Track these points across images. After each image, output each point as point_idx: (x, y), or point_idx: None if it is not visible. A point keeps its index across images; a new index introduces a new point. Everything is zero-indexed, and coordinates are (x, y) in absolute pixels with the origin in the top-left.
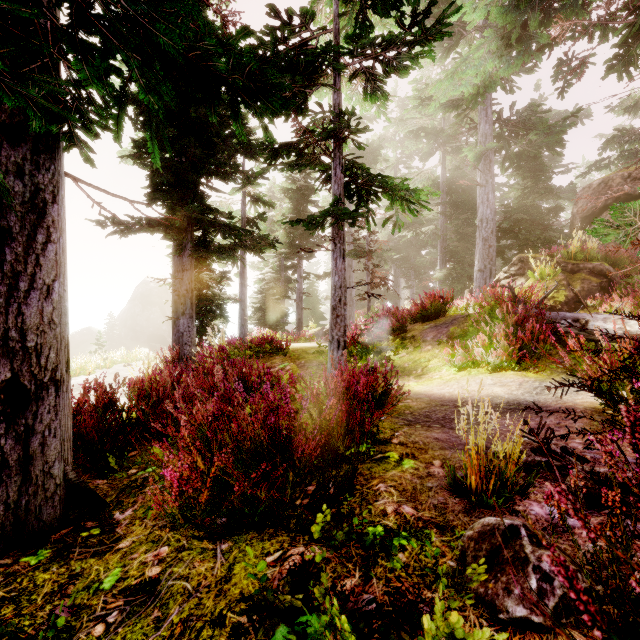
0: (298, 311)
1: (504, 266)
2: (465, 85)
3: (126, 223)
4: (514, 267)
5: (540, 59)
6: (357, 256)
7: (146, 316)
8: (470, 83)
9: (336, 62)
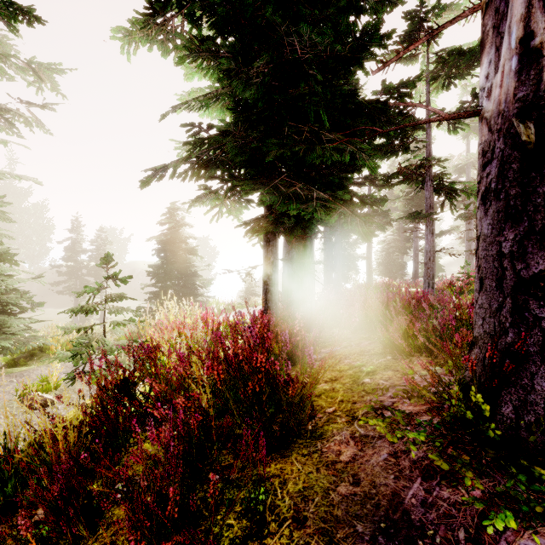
0: (414, 264)
1: None
2: None
3: None
4: None
5: None
6: (467, 218)
7: None
8: None
9: (424, 128)
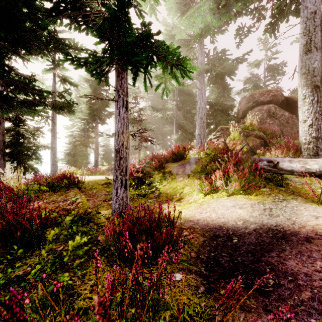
0: (95, 155)
1: (208, 133)
2: (195, 27)
3: None
4: (218, 132)
5: (234, 19)
6: (132, 123)
7: None
8: (198, 26)
9: None
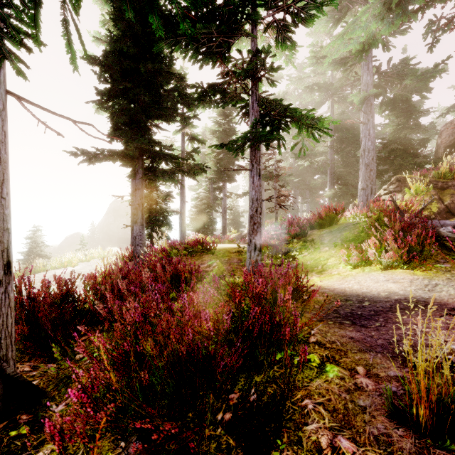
0: (223, 221)
1: (381, 186)
2: (353, 43)
3: (93, 153)
4: (392, 185)
5: (416, 18)
6: (267, 179)
7: (117, 224)
8: (357, 42)
9: (253, 12)
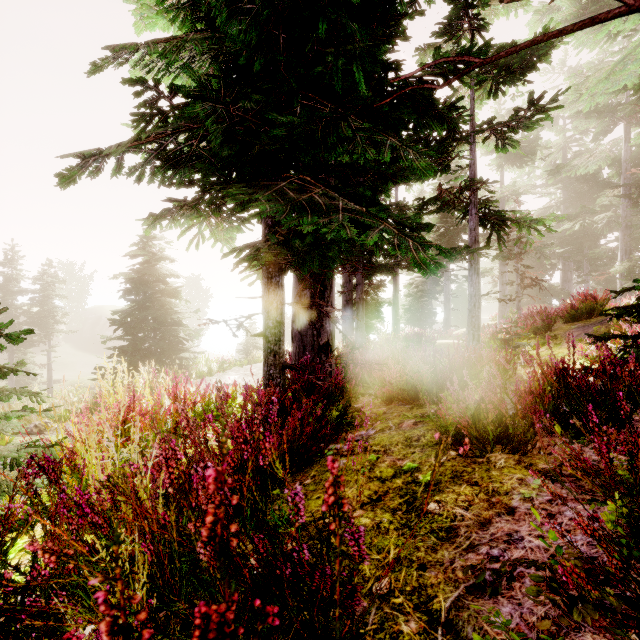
0: (445, 311)
1: None
2: (627, 79)
3: None
4: None
5: None
6: (505, 258)
7: None
8: (634, 75)
9: (470, 142)
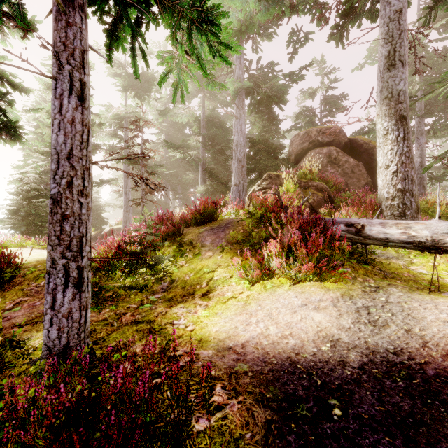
0: None
1: (249, 184)
2: (232, 16)
3: None
4: (265, 182)
5: (288, 12)
6: (131, 162)
7: None
8: (236, 17)
9: None
